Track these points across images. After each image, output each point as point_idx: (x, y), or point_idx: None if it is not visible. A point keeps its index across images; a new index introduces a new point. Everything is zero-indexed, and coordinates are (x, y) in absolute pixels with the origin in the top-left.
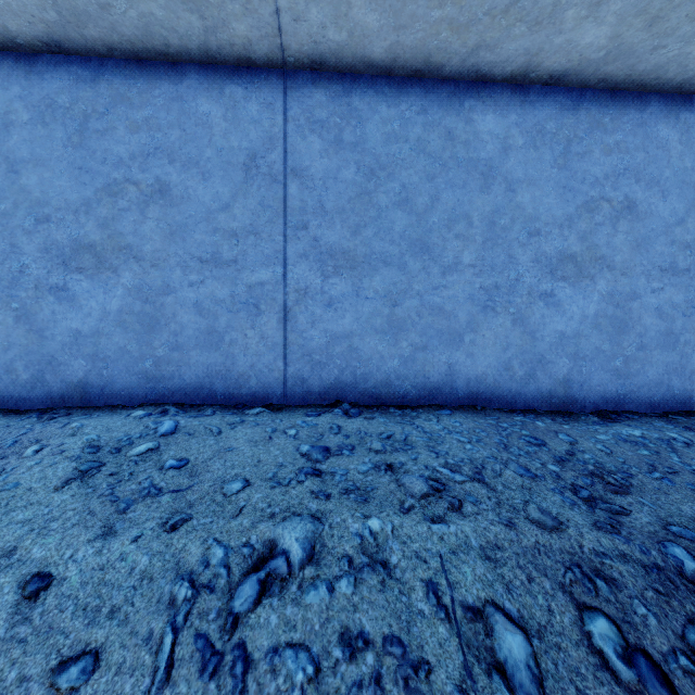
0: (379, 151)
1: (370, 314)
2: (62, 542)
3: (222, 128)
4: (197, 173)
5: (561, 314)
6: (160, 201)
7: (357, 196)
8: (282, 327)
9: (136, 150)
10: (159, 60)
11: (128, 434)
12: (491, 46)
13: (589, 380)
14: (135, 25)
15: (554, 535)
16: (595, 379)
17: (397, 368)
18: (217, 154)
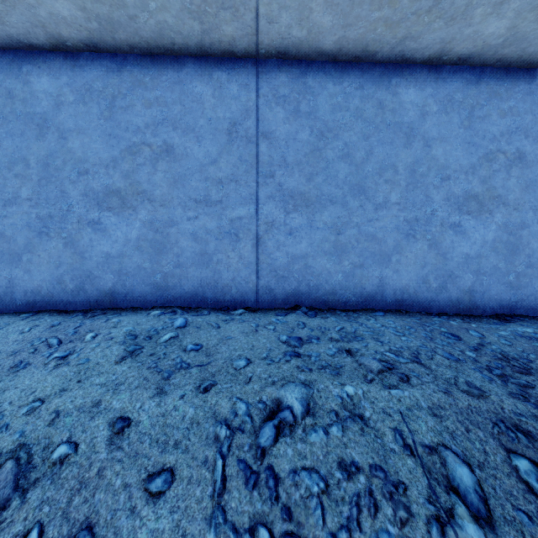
0: (327, 118)
1: (321, 240)
2: (132, 398)
3: (211, 103)
4: (193, 137)
5: (467, 240)
6: (166, 158)
7: (311, 152)
8: (255, 250)
9: (149, 121)
10: (165, 54)
11: (153, 327)
12: (415, 37)
13: (488, 291)
14: (152, 30)
15: (481, 400)
16: (493, 290)
17: (341, 281)
18: (208, 123)
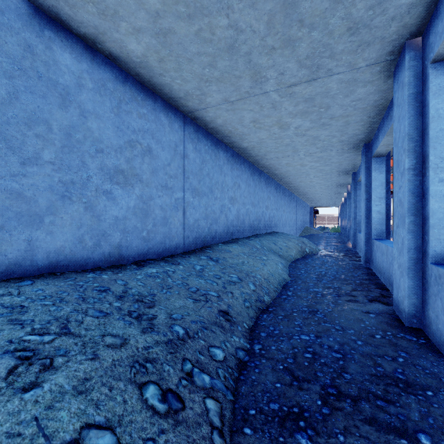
0: None
1: None
2: None
3: None
4: None
5: (116, 205)
6: None
7: None
8: None
9: None
10: None
11: None
12: (70, 3)
13: (131, 244)
14: None
15: (123, 350)
16: (134, 243)
17: None
18: None
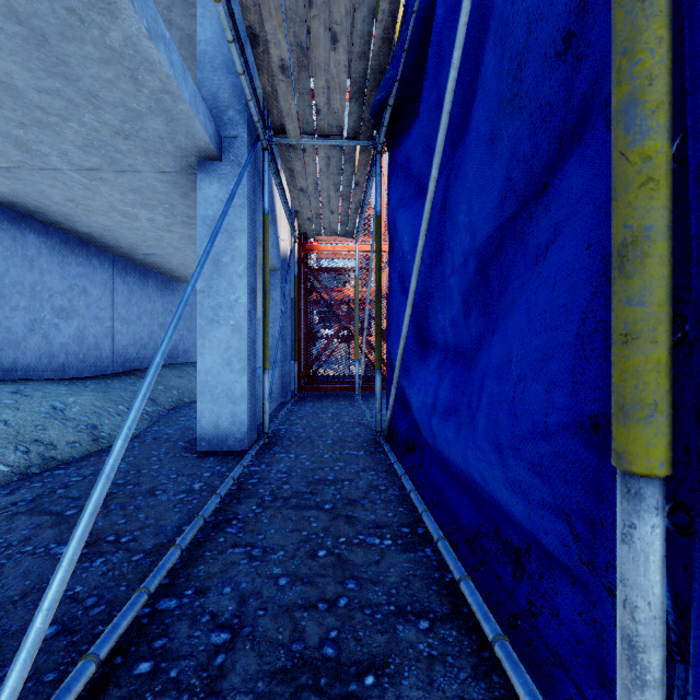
0: None
1: None
2: None
3: None
4: None
5: (62, 334)
6: None
7: None
8: None
9: None
10: None
11: None
12: (46, 215)
13: (72, 364)
14: None
15: (106, 397)
16: (74, 363)
17: None
18: None
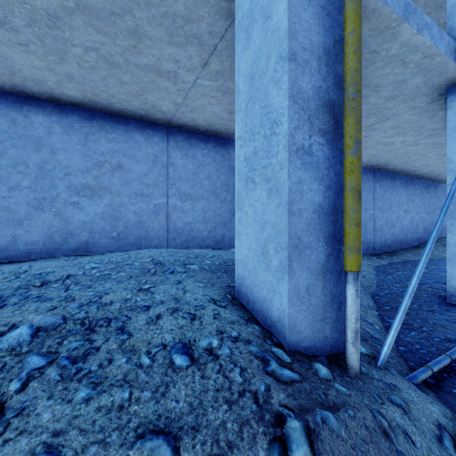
0: None
1: None
2: None
3: None
4: None
5: None
6: None
7: None
8: None
9: None
10: None
11: None
12: None
13: None
14: None
15: None
16: None
17: None
18: None
